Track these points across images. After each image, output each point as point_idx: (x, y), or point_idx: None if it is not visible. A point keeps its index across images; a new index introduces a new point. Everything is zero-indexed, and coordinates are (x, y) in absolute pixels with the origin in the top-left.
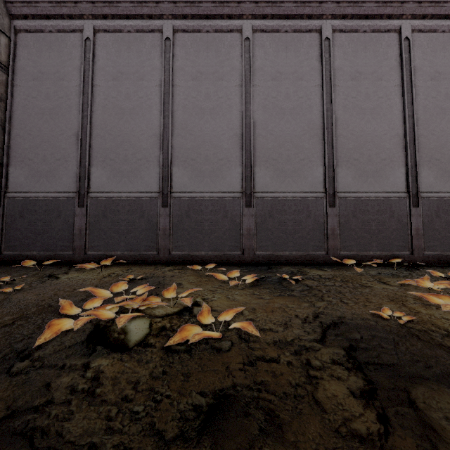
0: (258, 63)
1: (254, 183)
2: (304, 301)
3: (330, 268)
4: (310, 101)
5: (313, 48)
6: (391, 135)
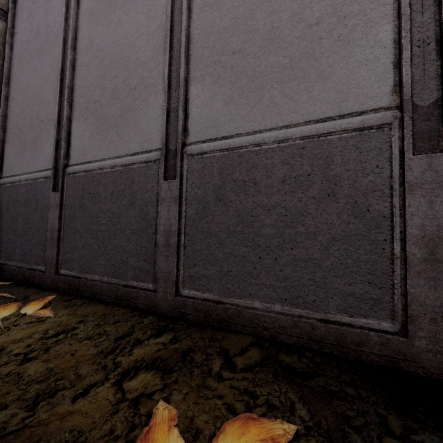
0: None
1: None
2: None
3: None
4: None
5: None
6: None
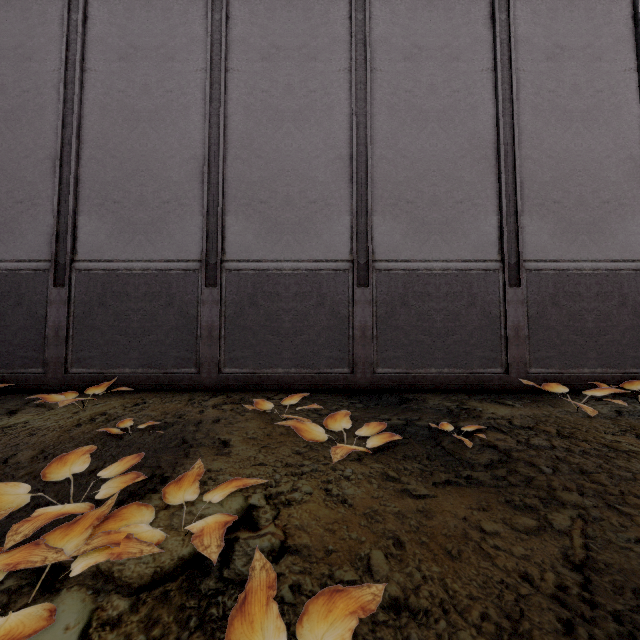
0: (379, 30)
1: (374, 244)
2: (517, 510)
3: (517, 402)
4: (473, 98)
5: (479, 4)
6: (620, 158)
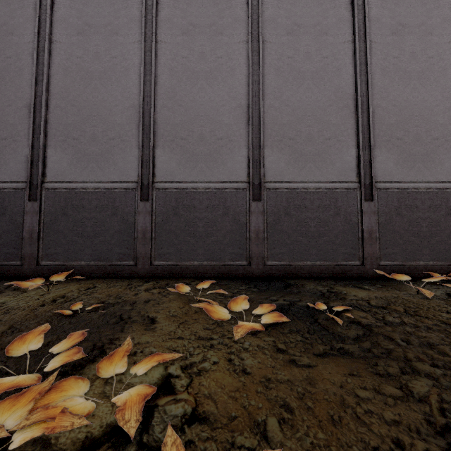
0: (269, 13)
1: (265, 169)
2: (382, 379)
3: (372, 286)
4: (338, 62)
5: None
6: (446, 106)
